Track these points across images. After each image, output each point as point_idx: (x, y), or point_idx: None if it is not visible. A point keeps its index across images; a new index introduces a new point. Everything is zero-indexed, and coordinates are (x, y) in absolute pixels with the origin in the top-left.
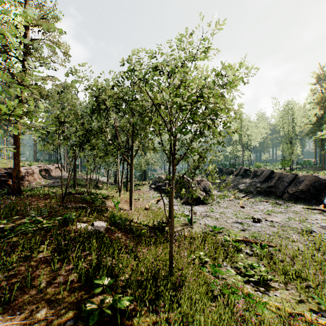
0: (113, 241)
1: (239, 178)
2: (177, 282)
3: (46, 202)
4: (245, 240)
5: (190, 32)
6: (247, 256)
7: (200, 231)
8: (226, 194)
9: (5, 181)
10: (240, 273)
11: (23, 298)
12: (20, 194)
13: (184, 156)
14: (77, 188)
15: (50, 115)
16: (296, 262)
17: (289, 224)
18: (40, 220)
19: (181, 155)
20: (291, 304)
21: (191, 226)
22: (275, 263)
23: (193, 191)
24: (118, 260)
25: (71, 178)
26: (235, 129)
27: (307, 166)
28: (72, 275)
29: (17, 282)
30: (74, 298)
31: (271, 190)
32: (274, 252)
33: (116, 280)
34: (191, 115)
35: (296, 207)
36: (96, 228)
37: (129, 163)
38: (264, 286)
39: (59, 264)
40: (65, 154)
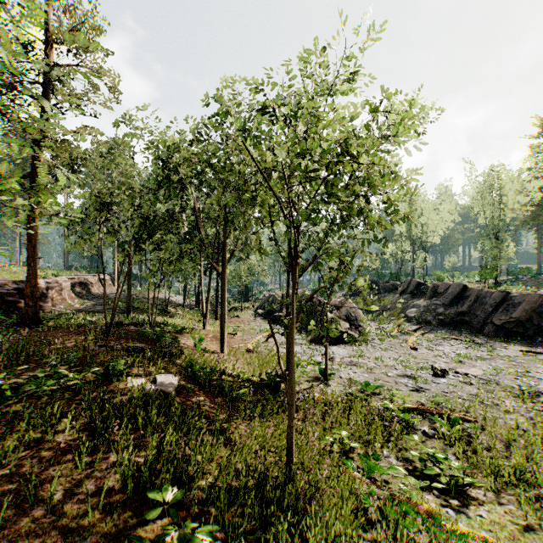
0: (188, 411)
1: (407, 298)
2: (301, 494)
3: (78, 340)
4: (420, 409)
5: (323, 46)
6: (425, 439)
7: (341, 390)
8: (385, 325)
9: (14, 302)
10: (414, 470)
11: (19, 523)
12: (38, 325)
13: (313, 261)
14: (132, 315)
15: (85, 193)
16: (514, 451)
17: (496, 380)
18: (63, 373)
19: (308, 260)
20: (509, 533)
21: (326, 382)
22: (475, 451)
23: (330, 326)
24: (195, 448)
25: (124, 297)
26: (406, 213)
27: (524, 278)
28: (111, 477)
29: (9, 494)
30: (111, 524)
31: (462, 319)
32: (474, 432)
33: (190, 488)
34: (328, 187)
35: (507, 349)
36: (160, 388)
37: (219, 272)
38: (458, 497)
39: (91, 456)
40: (115, 257)
